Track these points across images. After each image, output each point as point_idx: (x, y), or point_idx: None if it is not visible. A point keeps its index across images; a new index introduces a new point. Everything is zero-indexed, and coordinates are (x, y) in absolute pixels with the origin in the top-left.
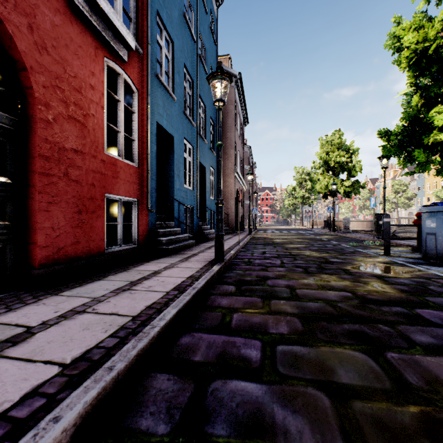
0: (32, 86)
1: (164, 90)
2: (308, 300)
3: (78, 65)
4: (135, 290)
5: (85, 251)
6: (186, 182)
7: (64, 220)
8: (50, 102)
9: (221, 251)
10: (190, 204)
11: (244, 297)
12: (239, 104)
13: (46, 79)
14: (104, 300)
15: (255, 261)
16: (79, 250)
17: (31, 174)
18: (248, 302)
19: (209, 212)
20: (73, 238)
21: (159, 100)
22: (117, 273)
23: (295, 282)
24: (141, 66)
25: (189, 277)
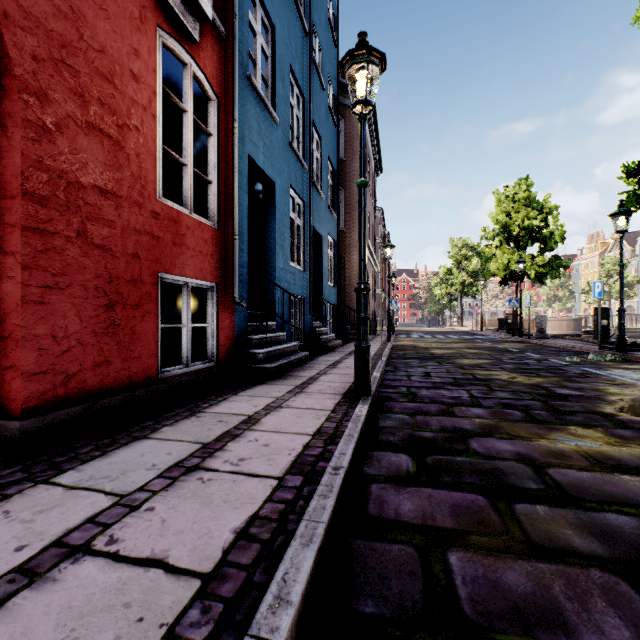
0: (9, 53)
1: (260, 104)
2: (599, 506)
3: (107, 30)
4: (210, 470)
5: (121, 378)
6: (293, 258)
7: (79, 321)
8: (49, 91)
9: (366, 377)
10: (299, 293)
11: (445, 490)
12: (370, 142)
13: (38, 43)
14: (141, 502)
15: (422, 393)
16: (110, 377)
17: (8, 229)
18: (460, 507)
19: (327, 306)
20: (97, 355)
21: (252, 120)
22: (178, 421)
23: (529, 445)
24: (223, 56)
25: (316, 435)
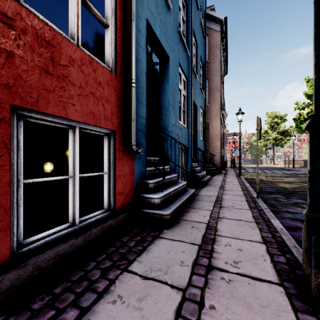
0: None
1: None
2: None
3: None
4: None
5: None
6: (180, 118)
7: None
8: None
9: None
10: (184, 144)
11: None
12: (222, 53)
13: None
14: None
15: None
16: None
17: None
18: None
19: (199, 152)
20: None
21: None
22: None
23: None
24: None
25: None
